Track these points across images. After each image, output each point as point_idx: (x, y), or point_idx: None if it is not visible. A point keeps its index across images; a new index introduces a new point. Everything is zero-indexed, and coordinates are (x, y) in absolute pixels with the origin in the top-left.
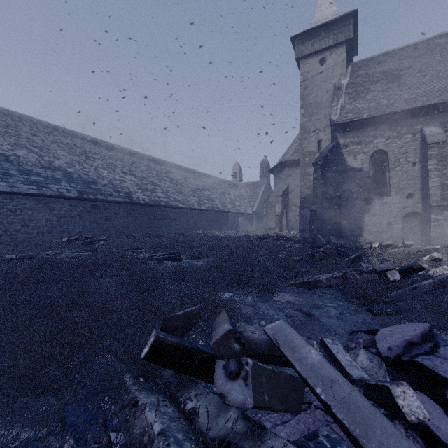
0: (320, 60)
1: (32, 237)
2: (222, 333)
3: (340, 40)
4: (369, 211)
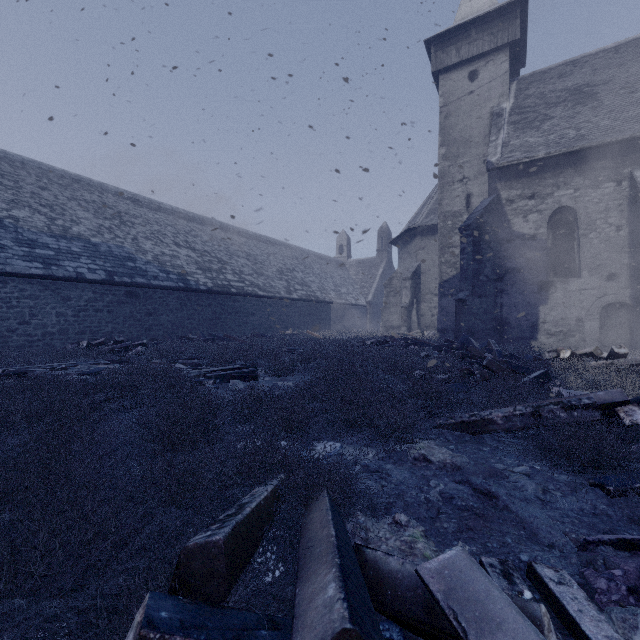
0: (470, 74)
1: (35, 341)
2: (322, 636)
3: (500, 42)
4: (547, 300)
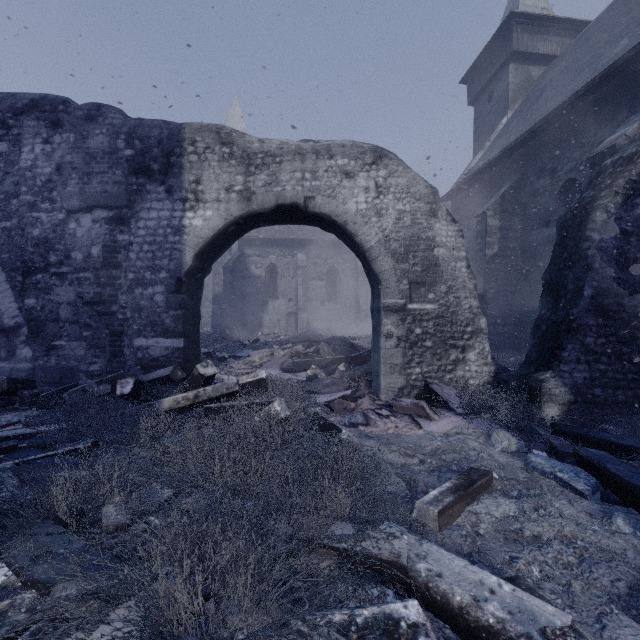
0: None
1: None
2: None
3: None
4: (266, 310)
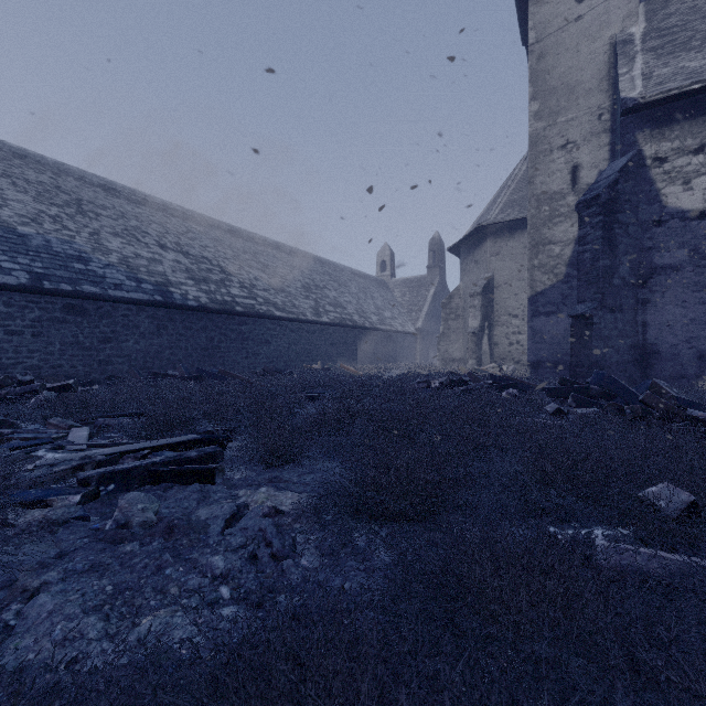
0: None
1: None
2: None
3: None
4: None
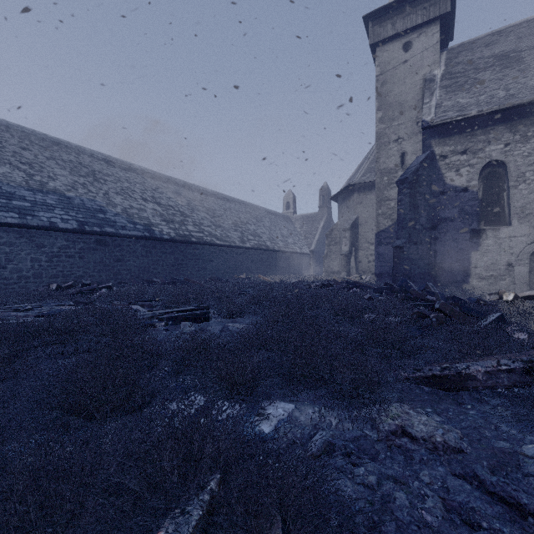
0: (404, 45)
1: (11, 283)
2: None
3: (432, 15)
4: (478, 247)
